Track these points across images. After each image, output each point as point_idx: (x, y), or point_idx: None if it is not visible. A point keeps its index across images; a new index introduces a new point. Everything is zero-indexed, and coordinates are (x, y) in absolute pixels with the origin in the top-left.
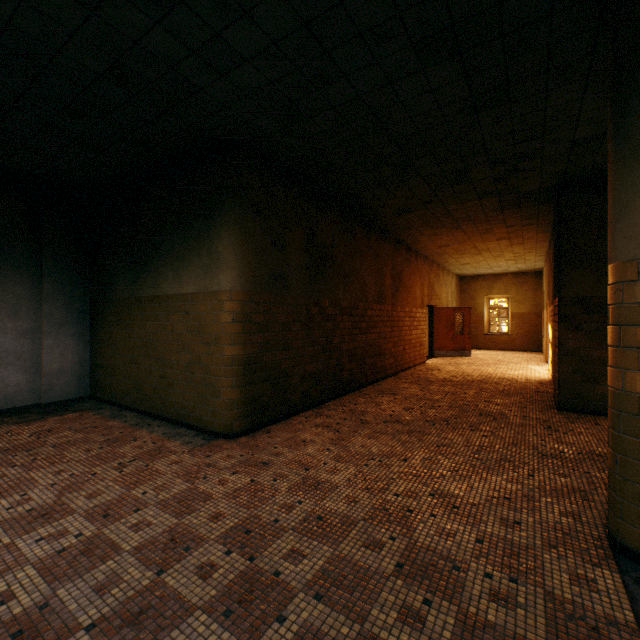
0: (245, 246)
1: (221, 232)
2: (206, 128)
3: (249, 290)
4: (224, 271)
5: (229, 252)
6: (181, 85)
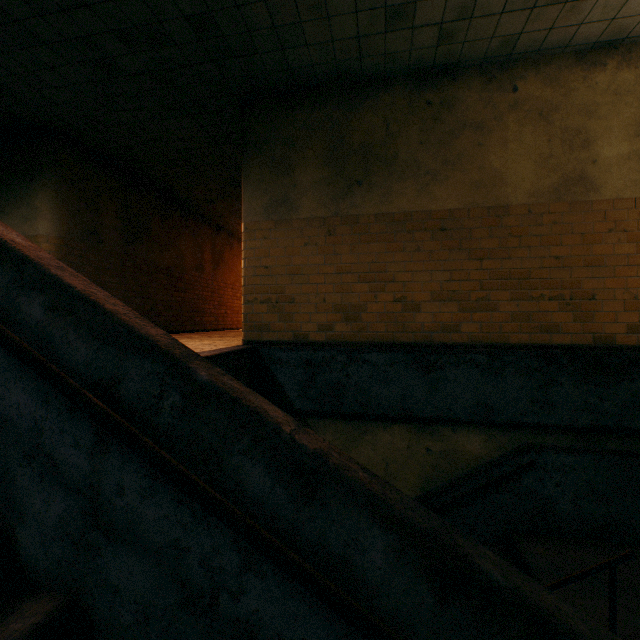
0: (61, 205)
1: (39, 192)
2: (25, 116)
3: (65, 238)
4: (42, 221)
5: (47, 208)
6: (3, 88)
